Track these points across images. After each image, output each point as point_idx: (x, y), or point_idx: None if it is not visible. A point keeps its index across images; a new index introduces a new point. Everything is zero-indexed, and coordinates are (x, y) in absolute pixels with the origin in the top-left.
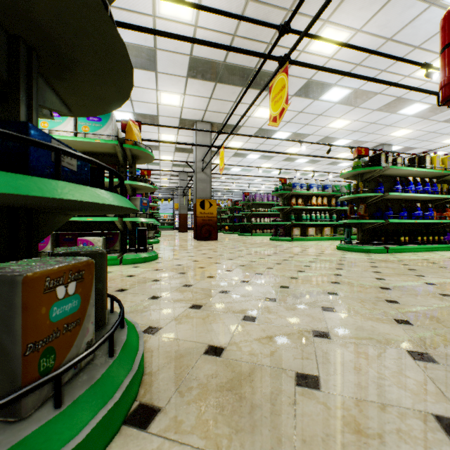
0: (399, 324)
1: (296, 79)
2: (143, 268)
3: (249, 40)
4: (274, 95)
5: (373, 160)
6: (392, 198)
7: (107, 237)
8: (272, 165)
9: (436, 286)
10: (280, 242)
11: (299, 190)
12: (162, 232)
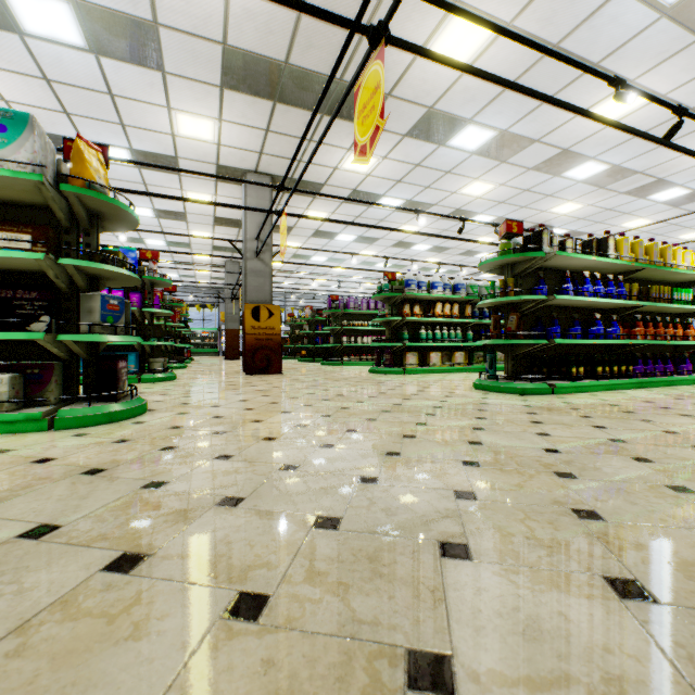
0: (624, 600)
1: (409, 105)
2: (91, 439)
3: (328, 24)
4: (362, 106)
5: (531, 242)
6: (559, 305)
7: (27, 373)
8: (376, 253)
9: (655, 465)
10: (385, 377)
11: (415, 292)
12: (197, 359)
